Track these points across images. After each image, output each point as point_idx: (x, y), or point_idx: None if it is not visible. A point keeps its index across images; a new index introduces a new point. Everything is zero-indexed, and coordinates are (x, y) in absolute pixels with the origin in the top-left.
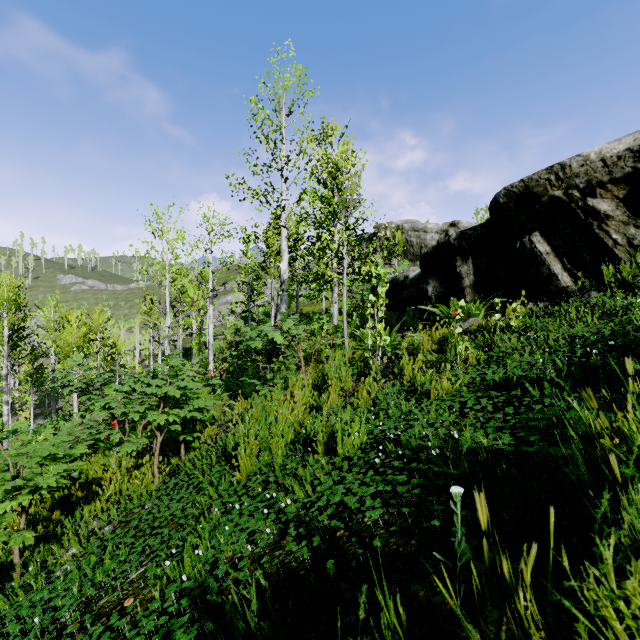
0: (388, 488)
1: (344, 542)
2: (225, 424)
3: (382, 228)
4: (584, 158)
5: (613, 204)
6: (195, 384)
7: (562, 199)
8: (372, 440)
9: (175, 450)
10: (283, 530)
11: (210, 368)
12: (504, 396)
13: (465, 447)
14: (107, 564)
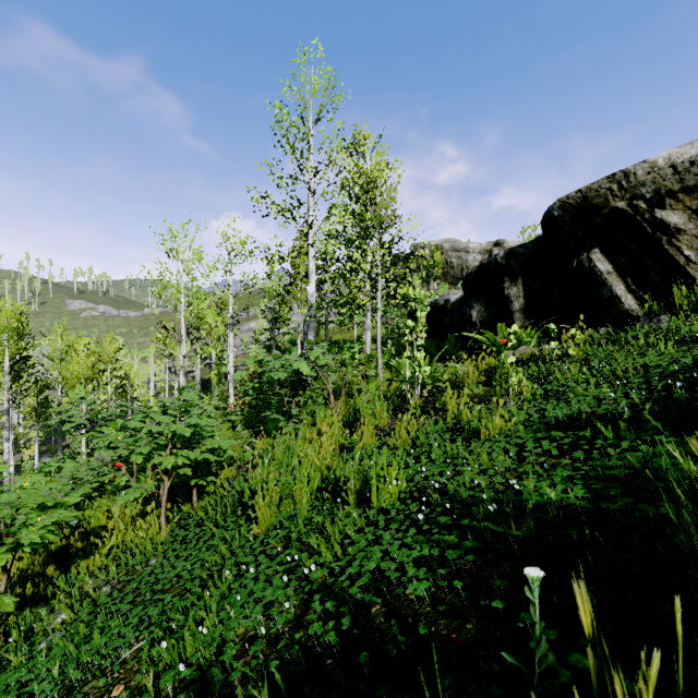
0: (435, 552)
1: (381, 622)
2: (244, 465)
3: (419, 248)
4: (651, 164)
5: (685, 216)
6: (210, 420)
7: (626, 211)
8: (413, 489)
9: (187, 495)
10: (306, 601)
11: (230, 402)
12: (570, 437)
13: (530, 503)
14: (97, 638)
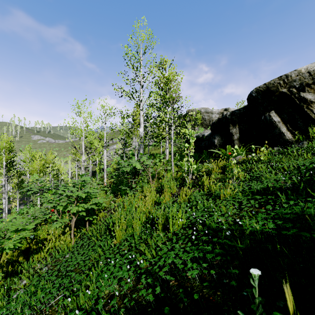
0: (200, 255)
1: (175, 289)
2: (110, 210)
3: (190, 111)
4: (298, 71)
5: (314, 95)
6: (95, 190)
7: (286, 93)
8: (189, 223)
9: (84, 224)
10: (138, 277)
11: (105, 181)
12: (264, 199)
13: (247, 231)
14: (39, 294)
